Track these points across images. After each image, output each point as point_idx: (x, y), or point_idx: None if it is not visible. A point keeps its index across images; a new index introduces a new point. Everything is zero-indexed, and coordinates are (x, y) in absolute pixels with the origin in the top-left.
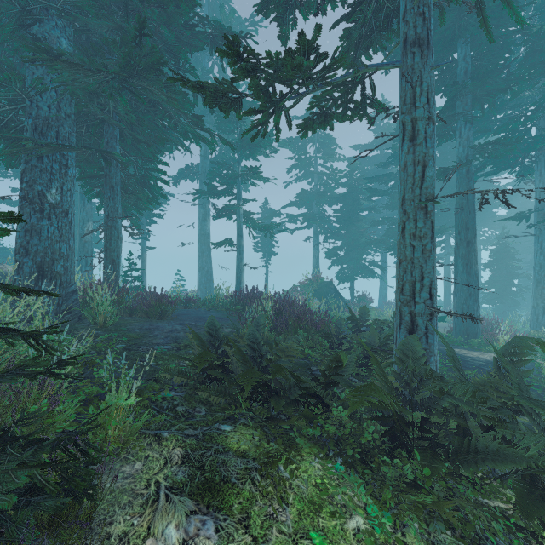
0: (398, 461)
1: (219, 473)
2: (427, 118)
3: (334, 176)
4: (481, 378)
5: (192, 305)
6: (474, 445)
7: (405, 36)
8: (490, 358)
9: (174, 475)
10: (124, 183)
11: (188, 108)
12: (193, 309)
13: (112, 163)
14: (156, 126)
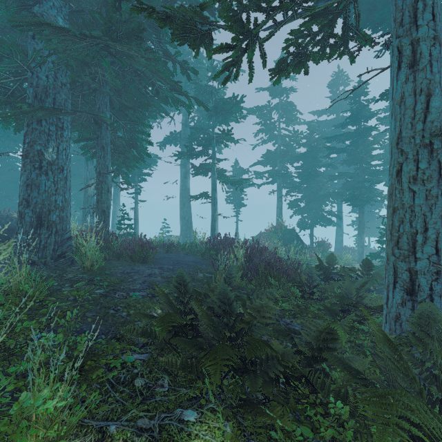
0: None
1: None
2: (431, 38)
3: (295, 138)
4: None
5: (173, 249)
6: None
7: None
8: None
9: None
10: (114, 144)
11: (168, 75)
12: (174, 253)
13: (103, 126)
14: (140, 93)
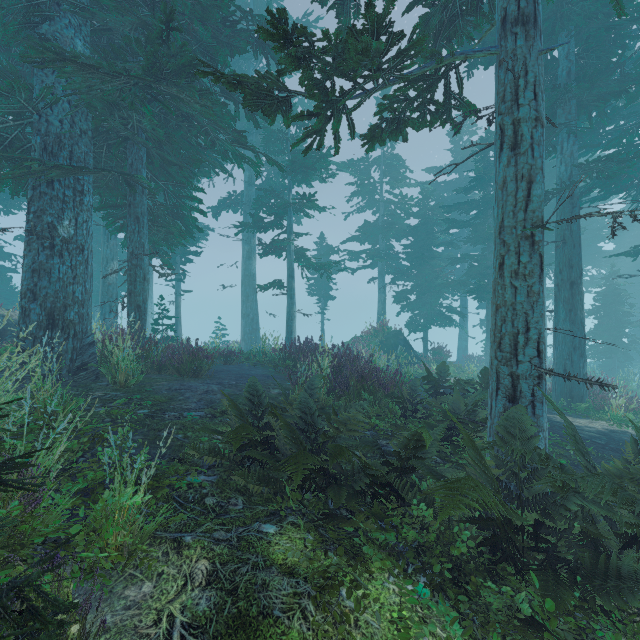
0: (509, 590)
1: (257, 602)
2: (533, 119)
3: (403, 205)
4: (615, 466)
5: (234, 359)
6: (616, 567)
7: (504, 12)
8: (601, 427)
9: (194, 605)
10: (152, 214)
11: (228, 122)
12: (235, 364)
13: (137, 190)
14: (189, 144)
